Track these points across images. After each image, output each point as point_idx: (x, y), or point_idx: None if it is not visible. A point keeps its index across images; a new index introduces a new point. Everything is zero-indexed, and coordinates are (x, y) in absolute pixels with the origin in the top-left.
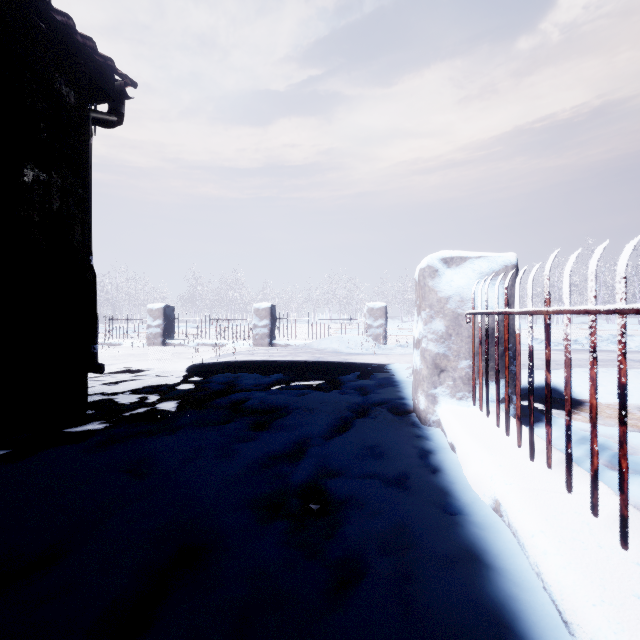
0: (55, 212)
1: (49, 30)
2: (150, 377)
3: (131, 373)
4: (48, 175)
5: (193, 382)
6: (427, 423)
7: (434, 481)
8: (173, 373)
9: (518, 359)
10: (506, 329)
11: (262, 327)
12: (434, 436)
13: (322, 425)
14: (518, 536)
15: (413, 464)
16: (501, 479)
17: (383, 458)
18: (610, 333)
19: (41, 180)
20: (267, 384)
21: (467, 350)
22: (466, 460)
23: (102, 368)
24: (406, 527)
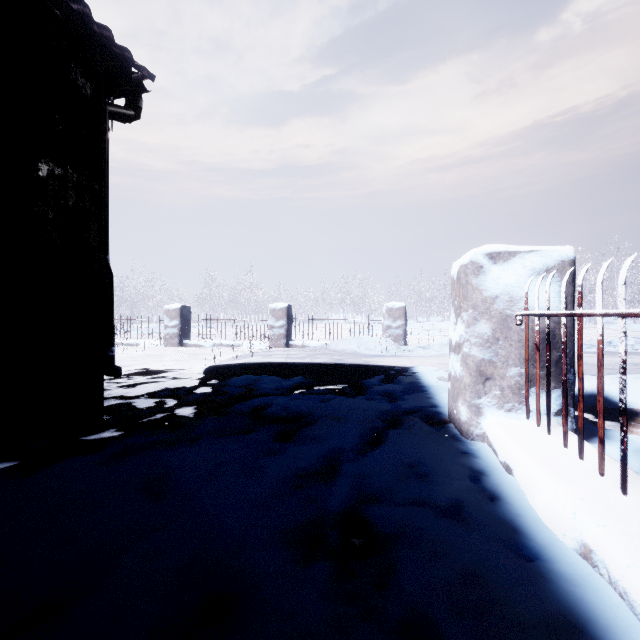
0: (70, 209)
1: (64, 18)
2: (167, 379)
3: (148, 375)
4: (63, 170)
5: (211, 385)
6: (470, 436)
7: (496, 512)
8: (190, 375)
9: (600, 370)
10: (580, 334)
11: (278, 328)
12: (481, 453)
13: (353, 437)
14: (630, 601)
15: (465, 489)
16: (589, 518)
17: (429, 480)
18: (639, 334)
19: (56, 175)
20: (288, 388)
21: (517, 356)
22: (531, 487)
23: (119, 371)
24: (478, 579)
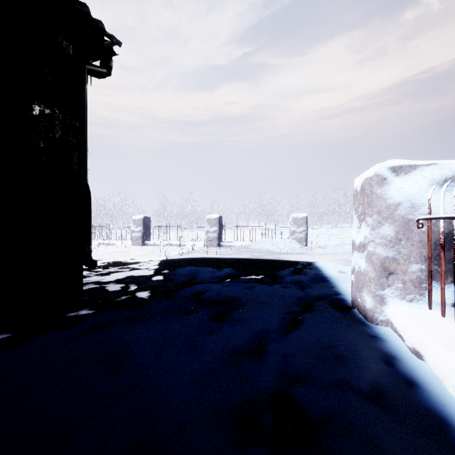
0: (57, 140)
1: None
2: (132, 269)
3: (119, 266)
4: (52, 110)
5: (163, 274)
6: (374, 322)
7: (418, 401)
8: (149, 266)
9: None
10: None
11: (212, 232)
12: (387, 337)
13: (275, 320)
14: None
15: (382, 373)
16: None
17: (347, 363)
18: None
19: (46, 114)
20: (220, 277)
21: (418, 254)
22: (450, 376)
23: (95, 263)
24: None
